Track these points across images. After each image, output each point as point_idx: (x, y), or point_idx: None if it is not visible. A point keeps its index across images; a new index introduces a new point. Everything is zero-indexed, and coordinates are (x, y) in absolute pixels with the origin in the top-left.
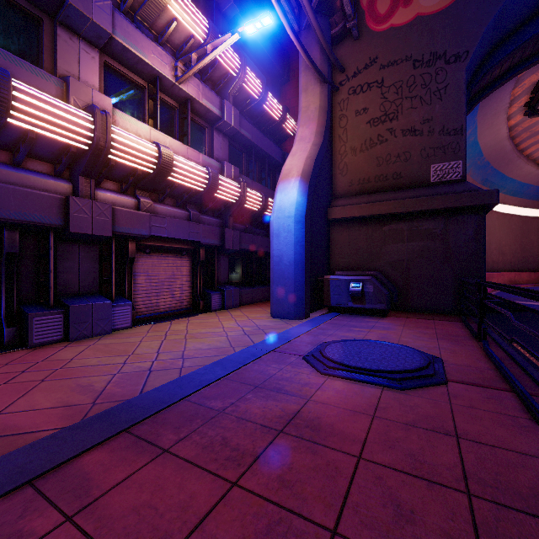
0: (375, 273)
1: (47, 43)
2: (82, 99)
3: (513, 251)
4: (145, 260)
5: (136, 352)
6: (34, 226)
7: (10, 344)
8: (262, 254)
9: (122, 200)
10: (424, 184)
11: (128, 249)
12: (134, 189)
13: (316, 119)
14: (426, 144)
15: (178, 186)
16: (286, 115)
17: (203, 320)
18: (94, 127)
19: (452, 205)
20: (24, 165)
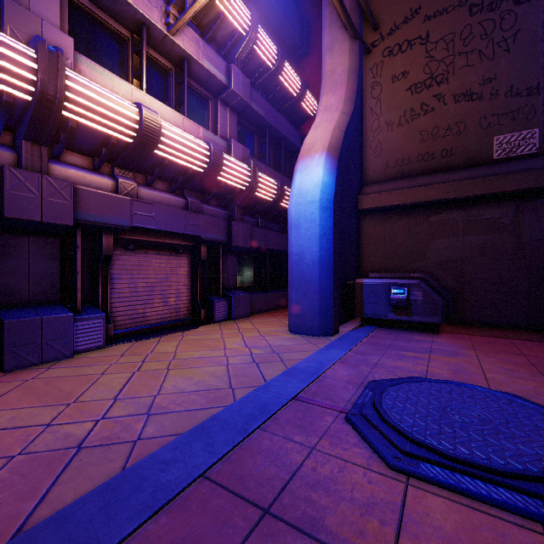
0: (423, 275)
1: None
2: (24, 32)
3: None
4: (128, 259)
5: (82, 397)
6: None
7: None
8: (277, 254)
9: (93, 179)
10: (484, 162)
11: (101, 244)
12: (111, 167)
13: (344, 83)
14: (487, 110)
15: (170, 165)
16: (306, 91)
17: (201, 336)
18: (37, 67)
19: (529, 185)
20: None
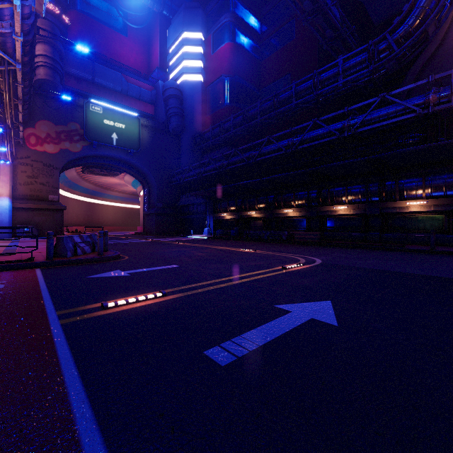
0: (33, 225)
1: None
2: None
3: (83, 217)
4: None
5: None
6: None
7: None
8: None
9: None
10: (47, 200)
11: None
12: None
13: (9, 175)
14: (48, 189)
15: None
16: None
17: None
18: None
19: (55, 208)
20: None
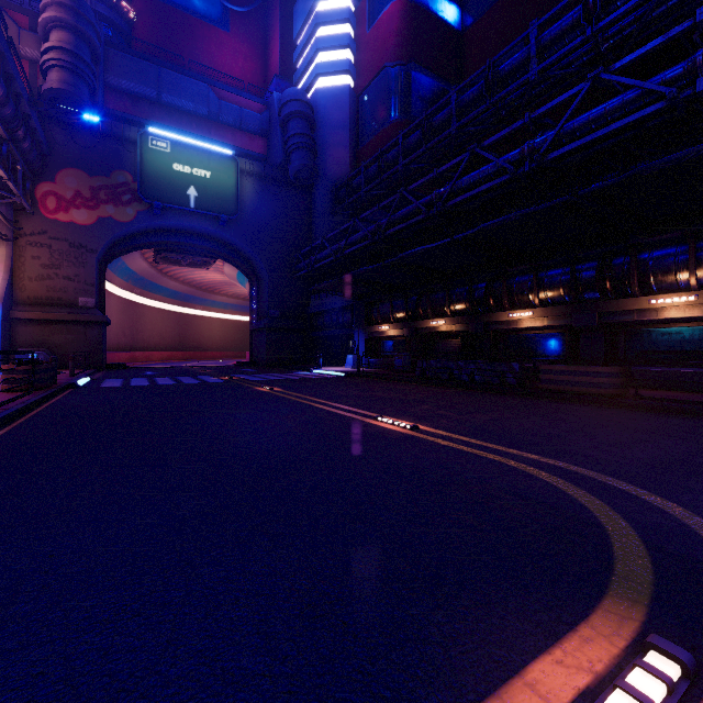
0: (45, 350)
1: None
2: None
3: (172, 337)
4: None
5: None
6: None
7: None
8: None
9: None
10: (76, 306)
11: None
12: None
13: (4, 262)
14: (77, 287)
15: None
16: None
17: None
18: None
19: (88, 319)
20: None
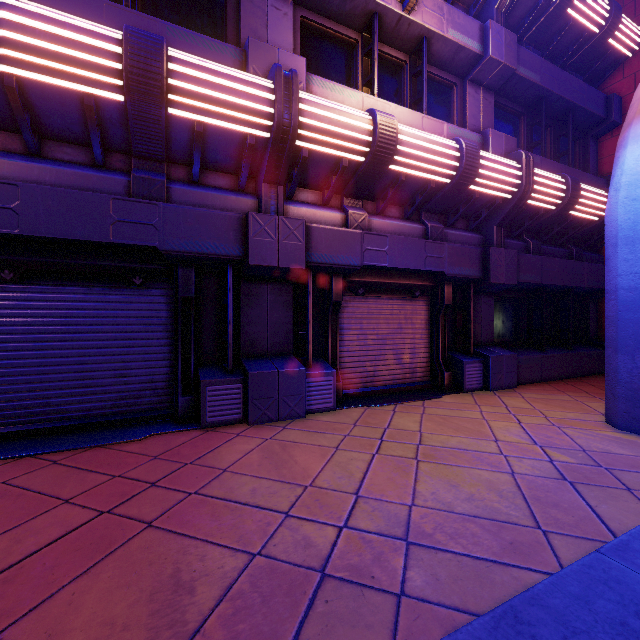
0: None
1: (231, 13)
2: (264, 68)
3: None
4: (357, 306)
5: (318, 479)
6: (209, 259)
7: (185, 419)
8: (559, 292)
9: (323, 214)
10: None
11: (331, 289)
12: (340, 199)
13: None
14: None
15: (406, 181)
16: (619, 16)
17: (450, 411)
18: (274, 97)
19: None
20: (204, 181)
